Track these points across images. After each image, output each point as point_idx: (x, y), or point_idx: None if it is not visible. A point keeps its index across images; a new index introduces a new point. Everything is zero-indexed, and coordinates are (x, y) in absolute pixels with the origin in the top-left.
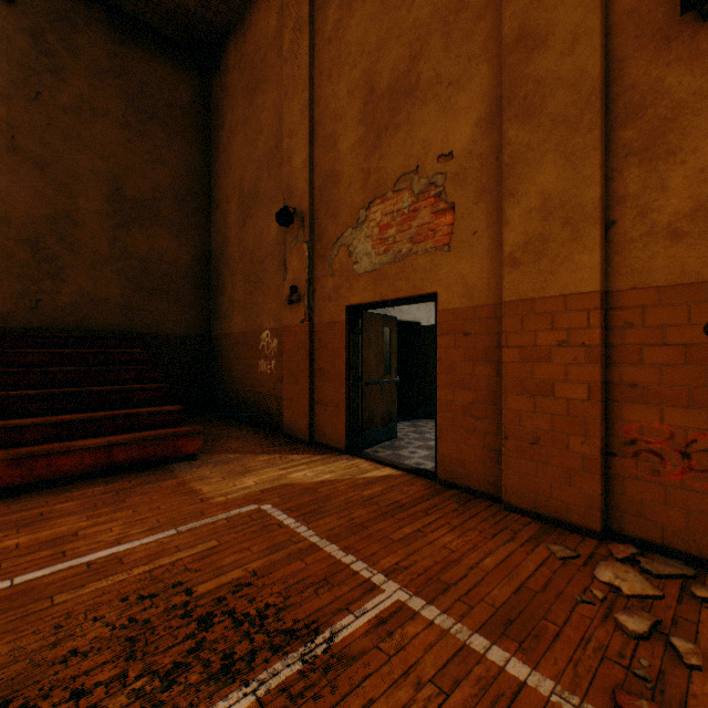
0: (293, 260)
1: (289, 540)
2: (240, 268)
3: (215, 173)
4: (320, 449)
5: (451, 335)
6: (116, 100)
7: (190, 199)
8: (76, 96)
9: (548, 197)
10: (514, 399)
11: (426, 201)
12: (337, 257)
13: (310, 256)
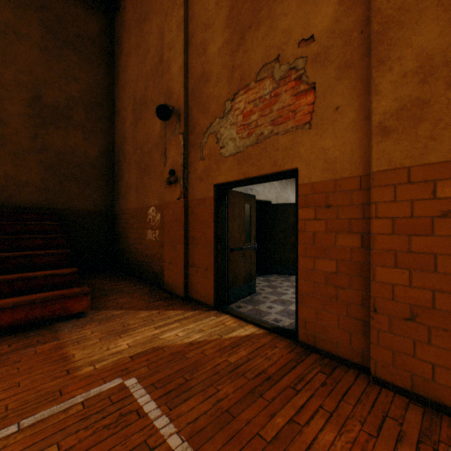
0: (172, 149)
1: (144, 443)
2: (134, 159)
3: (116, 89)
4: (192, 304)
5: (312, 207)
6: (36, 28)
7: (97, 108)
8: (2, 22)
9: (428, 57)
10: (385, 272)
11: (287, 85)
12: (207, 144)
13: (185, 144)
